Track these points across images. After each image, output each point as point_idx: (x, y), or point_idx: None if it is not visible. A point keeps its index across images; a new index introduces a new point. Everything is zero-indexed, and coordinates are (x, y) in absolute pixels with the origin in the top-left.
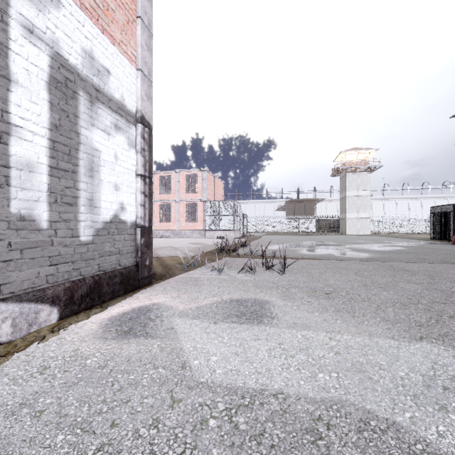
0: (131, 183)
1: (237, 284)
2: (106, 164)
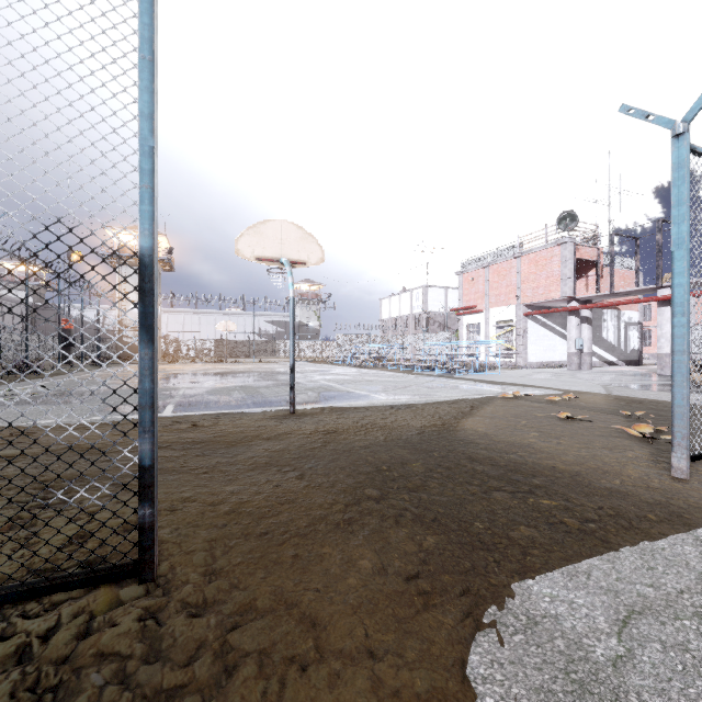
0: (636, 340)
1: None
2: (631, 337)
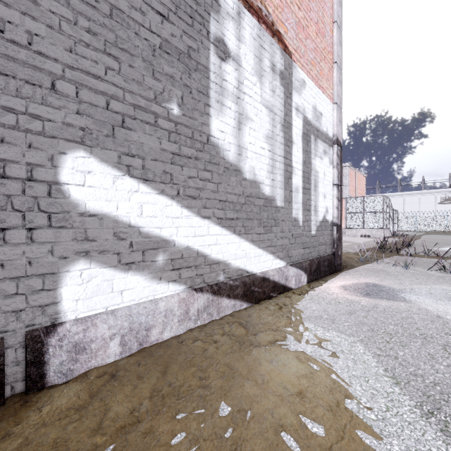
0: (330, 192)
1: (435, 278)
2: (320, 180)
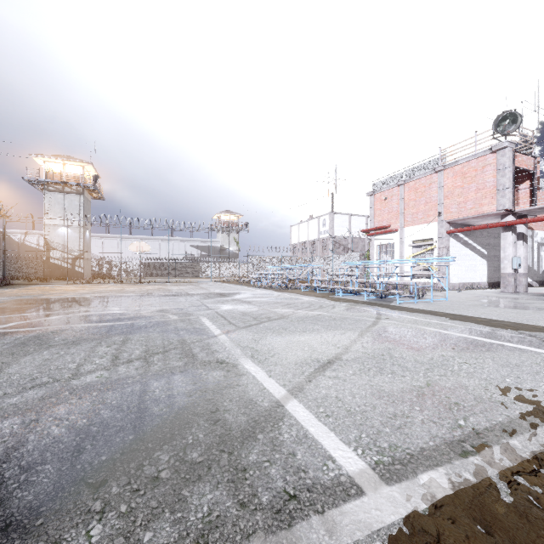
0: None
1: None
2: (543, 258)
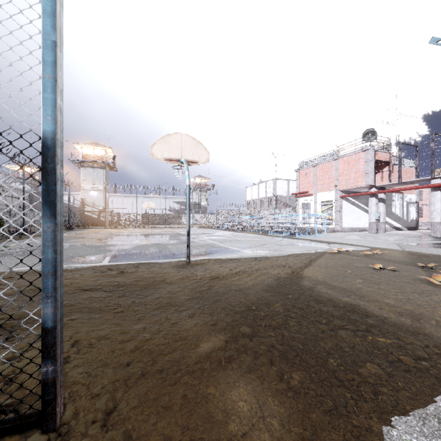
0: (414, 213)
1: None
2: (411, 212)
